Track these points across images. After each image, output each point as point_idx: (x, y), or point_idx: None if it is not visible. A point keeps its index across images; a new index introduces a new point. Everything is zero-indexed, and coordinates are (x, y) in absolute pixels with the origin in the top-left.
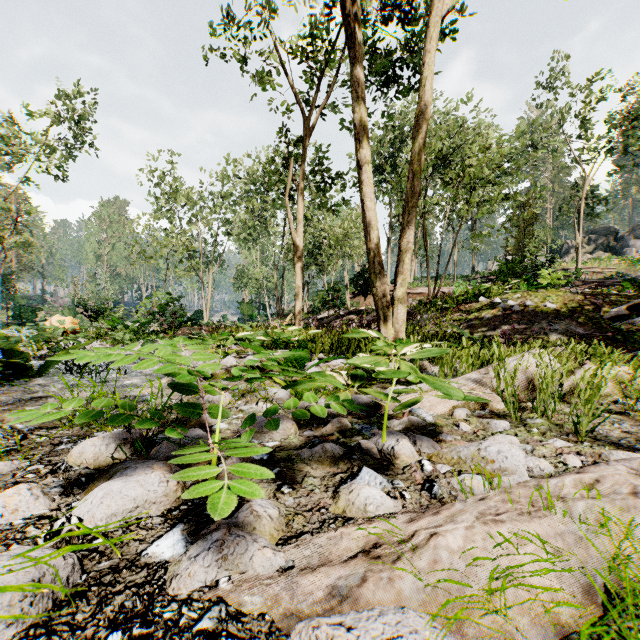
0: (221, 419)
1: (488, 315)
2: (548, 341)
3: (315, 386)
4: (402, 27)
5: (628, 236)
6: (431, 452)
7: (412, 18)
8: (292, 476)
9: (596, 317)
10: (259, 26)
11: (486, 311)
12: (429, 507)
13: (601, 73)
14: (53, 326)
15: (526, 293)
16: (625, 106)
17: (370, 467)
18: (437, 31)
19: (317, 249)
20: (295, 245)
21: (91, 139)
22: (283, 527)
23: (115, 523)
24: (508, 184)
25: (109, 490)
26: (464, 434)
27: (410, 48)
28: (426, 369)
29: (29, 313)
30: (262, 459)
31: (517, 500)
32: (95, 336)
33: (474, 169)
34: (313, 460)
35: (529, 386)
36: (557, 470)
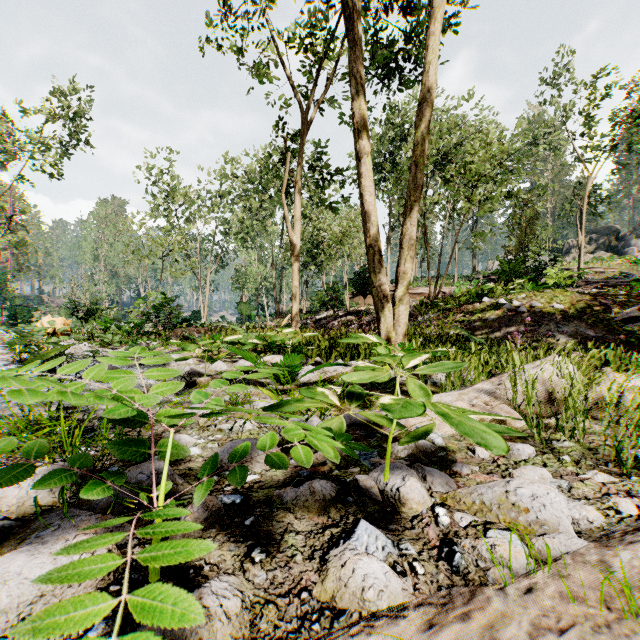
0: (195, 442)
1: (492, 316)
2: (557, 344)
3: (302, 408)
4: (403, 17)
5: (630, 236)
6: (445, 491)
7: (413, 8)
8: (269, 531)
9: (607, 319)
10: (254, 15)
11: (490, 312)
12: (451, 590)
13: (604, 70)
14: (42, 327)
15: (531, 293)
16: (628, 103)
17: (369, 517)
18: (441, 12)
19: (316, 248)
20: (292, 243)
21: (86, 137)
22: (245, 629)
23: (5, 624)
24: (511, 181)
25: (5, 570)
26: (482, 463)
27: (411, 39)
28: (430, 376)
29: (24, 313)
30: (233, 503)
31: (582, 595)
32: (85, 338)
33: (476, 166)
34: (297, 505)
35: (549, 399)
36: (608, 521)
